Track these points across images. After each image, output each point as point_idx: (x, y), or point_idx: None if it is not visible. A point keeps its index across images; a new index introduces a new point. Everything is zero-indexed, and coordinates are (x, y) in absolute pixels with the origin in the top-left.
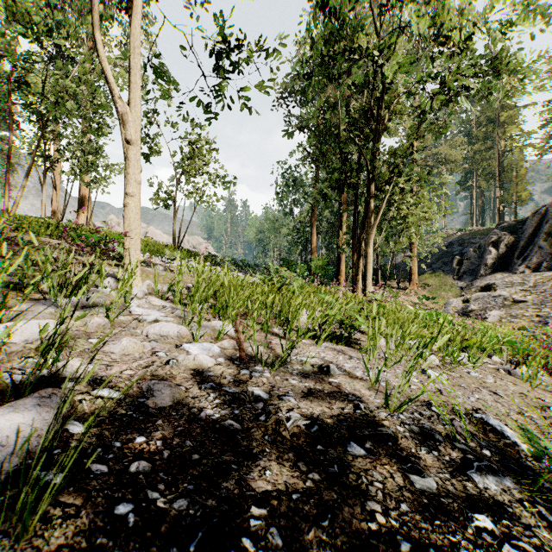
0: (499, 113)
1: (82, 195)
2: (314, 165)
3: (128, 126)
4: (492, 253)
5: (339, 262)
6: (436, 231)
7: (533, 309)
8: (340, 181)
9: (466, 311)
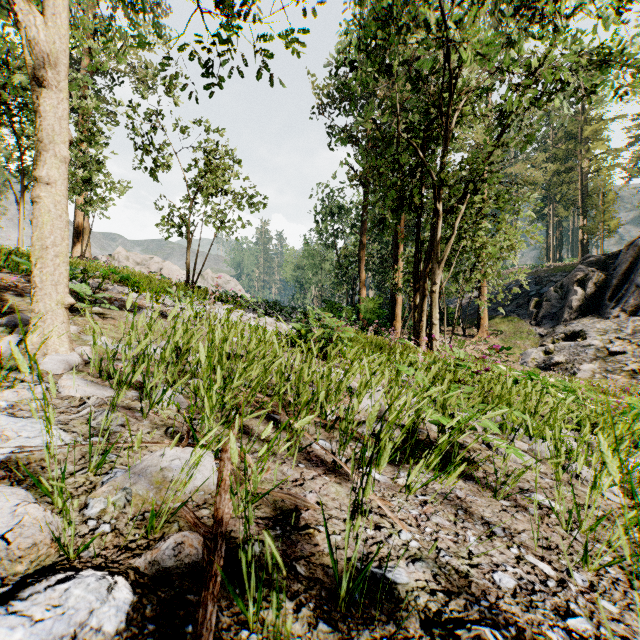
0: (582, 127)
1: (78, 221)
2: (363, 186)
3: (39, 51)
4: (577, 293)
5: (394, 304)
6: (507, 268)
7: (634, 362)
8: (400, 200)
9: (549, 364)
